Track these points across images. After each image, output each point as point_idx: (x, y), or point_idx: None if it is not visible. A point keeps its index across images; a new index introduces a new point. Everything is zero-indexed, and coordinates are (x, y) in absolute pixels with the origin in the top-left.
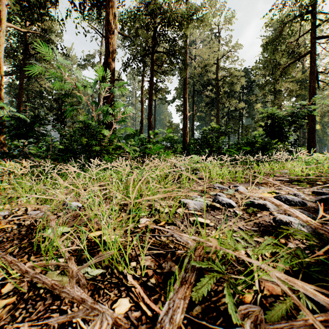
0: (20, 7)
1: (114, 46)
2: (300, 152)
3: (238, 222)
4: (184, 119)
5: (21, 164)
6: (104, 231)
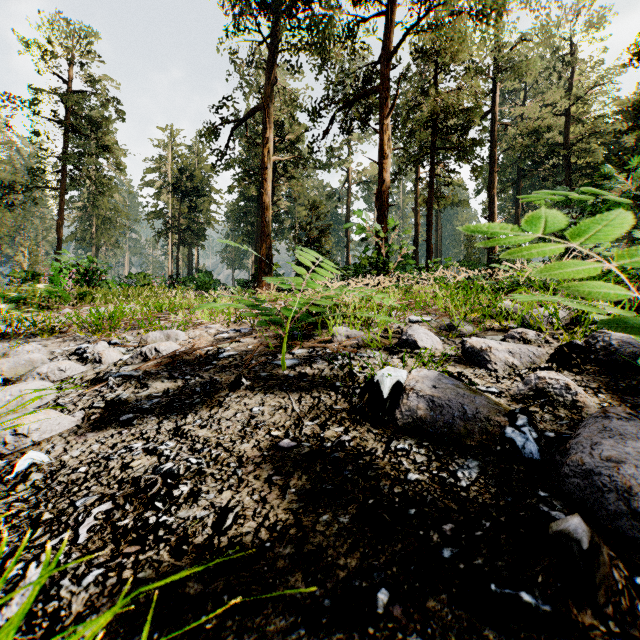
0: (275, 128)
1: (388, 171)
2: None
3: None
4: None
5: None
6: None
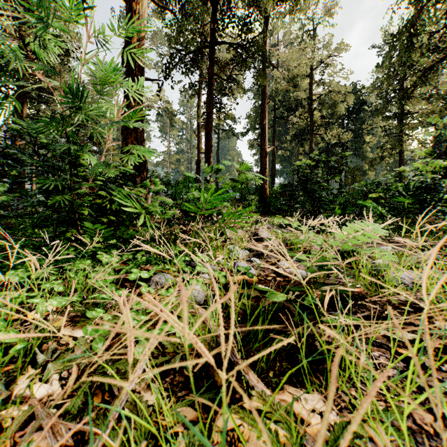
0: None
1: (142, 18)
2: None
3: None
4: (262, 157)
5: None
6: None
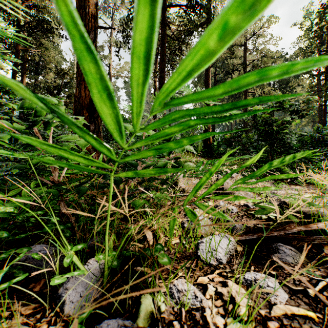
0: None
1: None
2: None
3: None
4: None
5: None
6: None
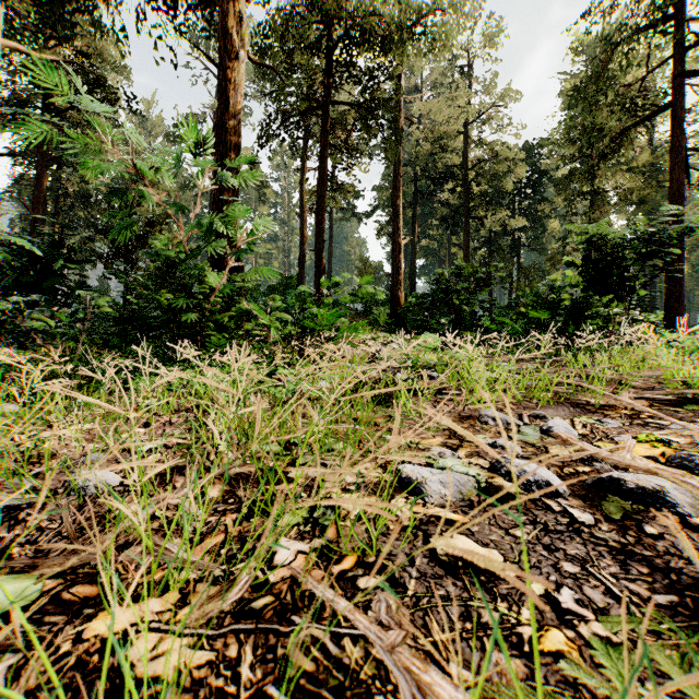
0: (36, 7)
1: (238, 87)
2: (696, 327)
3: (593, 560)
4: (395, 252)
5: (26, 352)
6: (149, 604)
